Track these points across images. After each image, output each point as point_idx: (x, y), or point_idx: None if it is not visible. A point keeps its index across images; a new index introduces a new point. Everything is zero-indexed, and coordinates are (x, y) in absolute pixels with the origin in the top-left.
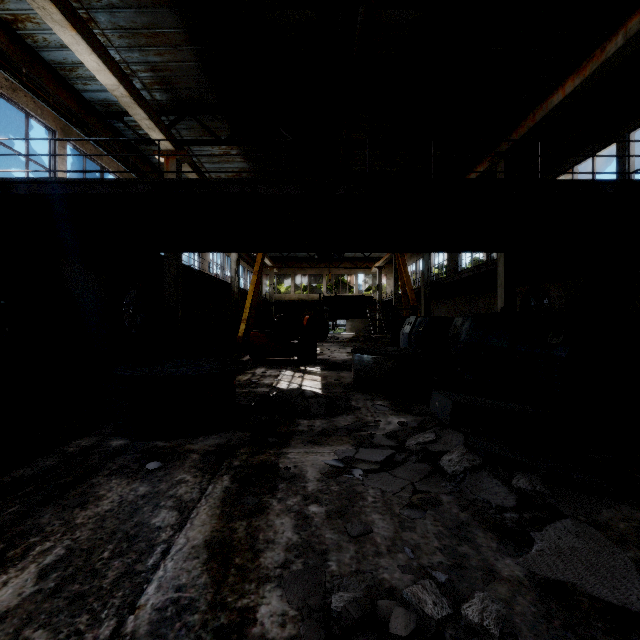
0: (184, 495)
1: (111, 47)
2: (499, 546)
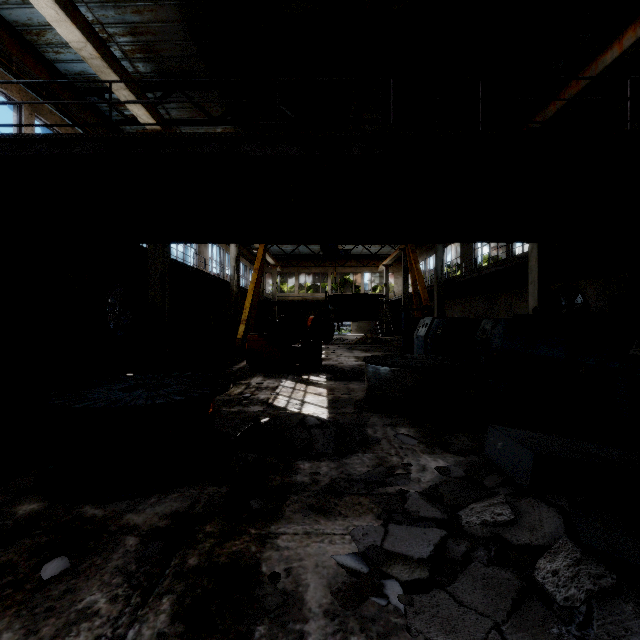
0: None
1: (81, 3)
2: None
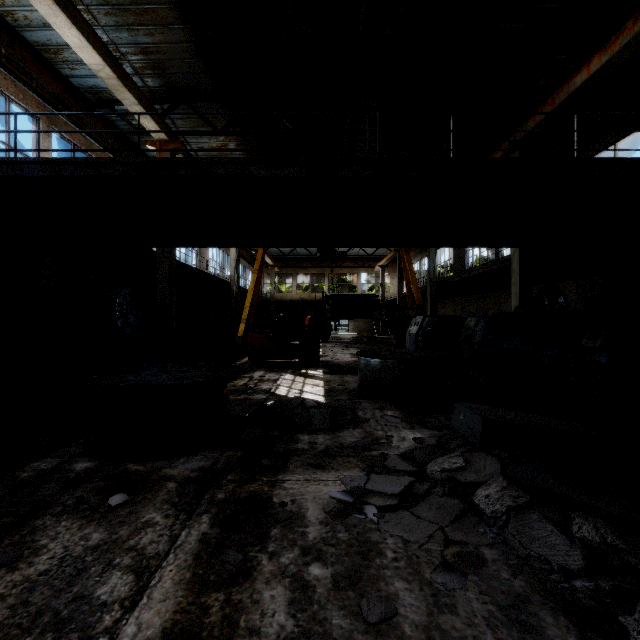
0: (148, 547)
1: (97, 26)
2: None
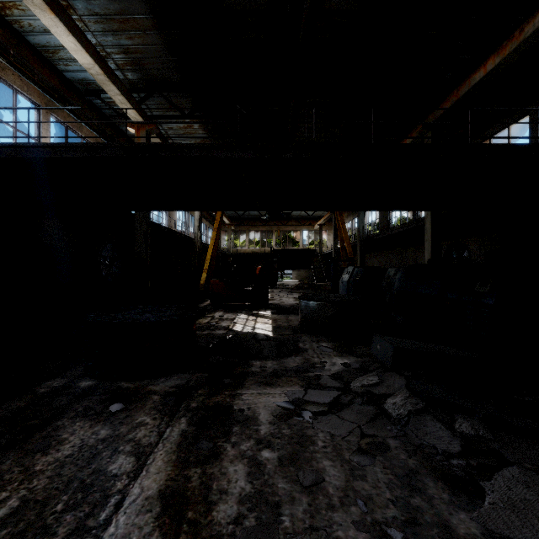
0: (142, 439)
1: (88, 31)
2: (451, 498)
